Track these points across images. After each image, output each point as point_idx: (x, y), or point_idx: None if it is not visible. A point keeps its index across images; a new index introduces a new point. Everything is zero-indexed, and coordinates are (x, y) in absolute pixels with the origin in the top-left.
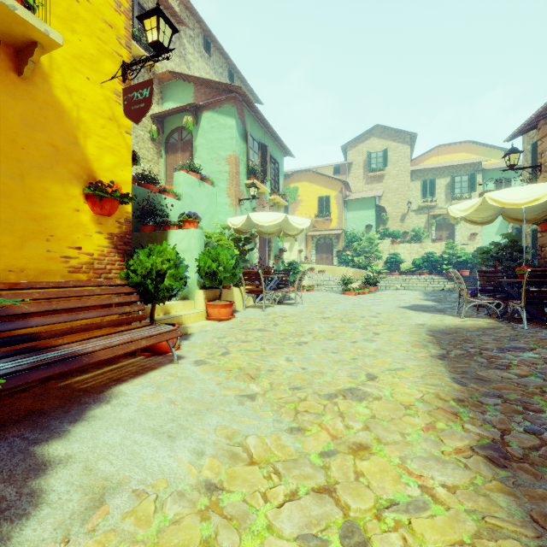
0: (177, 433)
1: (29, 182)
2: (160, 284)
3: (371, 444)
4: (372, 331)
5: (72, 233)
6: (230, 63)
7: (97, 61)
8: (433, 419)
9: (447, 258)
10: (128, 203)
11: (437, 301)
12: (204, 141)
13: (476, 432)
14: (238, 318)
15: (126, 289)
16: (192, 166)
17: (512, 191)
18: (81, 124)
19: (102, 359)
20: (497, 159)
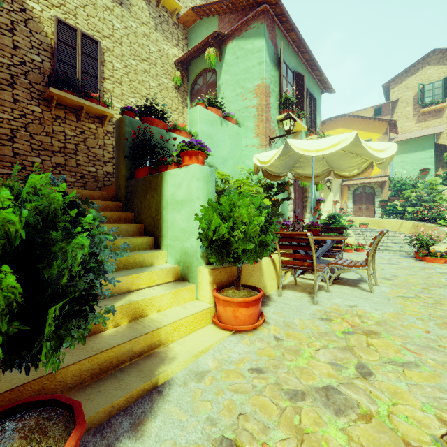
0: None
1: None
2: None
3: None
4: None
5: None
6: None
7: None
8: None
9: None
10: None
11: None
12: (228, 76)
13: None
14: (270, 325)
15: None
16: (212, 99)
17: None
18: None
19: None
20: None
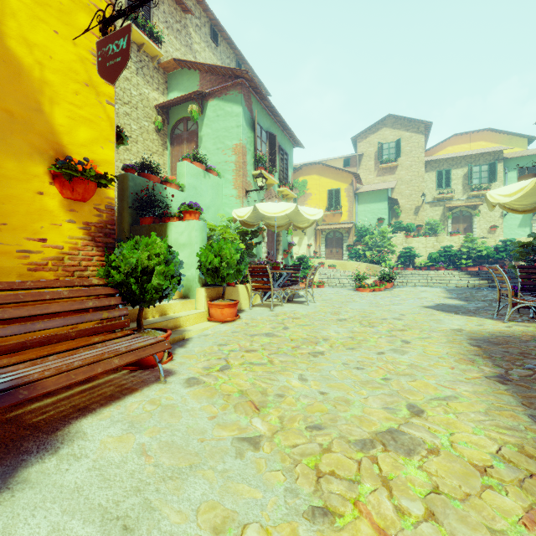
0: (137, 520)
1: None
2: (147, 283)
3: None
4: (399, 338)
5: (33, 222)
6: (237, 54)
7: (69, 12)
8: (533, 499)
9: (466, 252)
10: (108, 186)
11: (463, 299)
12: (210, 131)
13: None
14: (243, 319)
15: (104, 290)
16: (196, 155)
17: None
18: (46, 87)
19: (49, 390)
20: (519, 147)
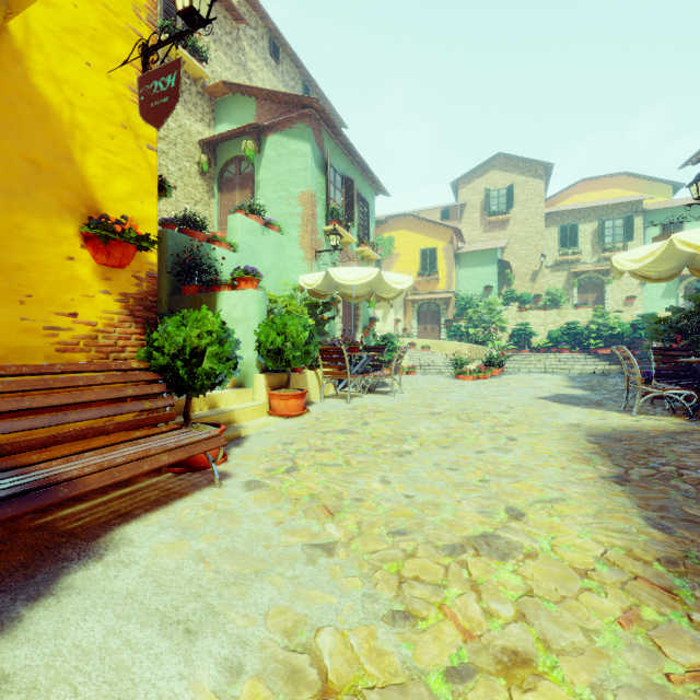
0: (200, 624)
1: None
2: (196, 367)
3: (534, 652)
4: (504, 434)
5: (62, 293)
6: (304, 74)
7: (103, 39)
8: (634, 600)
9: (595, 330)
10: (150, 250)
11: (588, 389)
12: (269, 174)
13: None
14: (312, 413)
15: (145, 375)
16: (253, 206)
17: None
18: (77, 131)
19: (92, 488)
20: (663, 196)
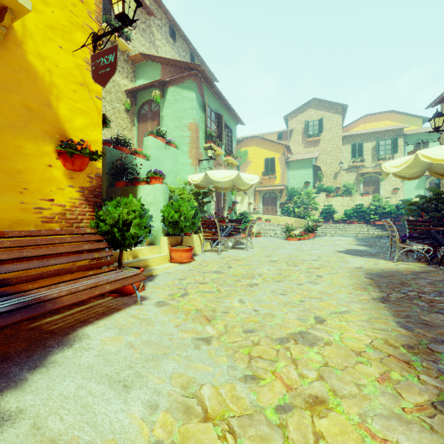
0: (132, 382)
1: (3, 139)
2: (126, 232)
3: (327, 396)
4: (315, 273)
5: (45, 187)
6: (191, 48)
7: (69, 31)
8: (387, 368)
9: (374, 209)
10: (97, 160)
11: (368, 246)
12: (169, 111)
13: (433, 384)
14: (197, 261)
15: (95, 237)
16: (159, 132)
17: (442, 149)
18: (54, 88)
19: (65, 304)
20: (416, 126)
